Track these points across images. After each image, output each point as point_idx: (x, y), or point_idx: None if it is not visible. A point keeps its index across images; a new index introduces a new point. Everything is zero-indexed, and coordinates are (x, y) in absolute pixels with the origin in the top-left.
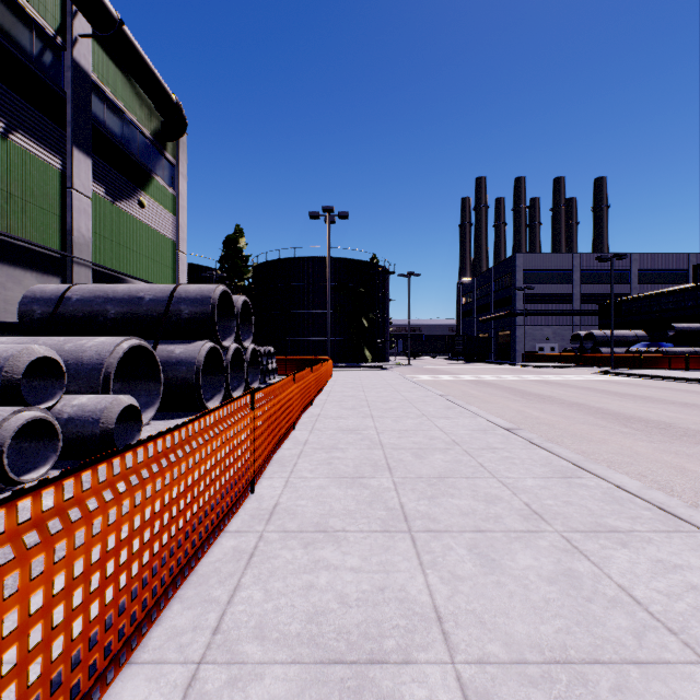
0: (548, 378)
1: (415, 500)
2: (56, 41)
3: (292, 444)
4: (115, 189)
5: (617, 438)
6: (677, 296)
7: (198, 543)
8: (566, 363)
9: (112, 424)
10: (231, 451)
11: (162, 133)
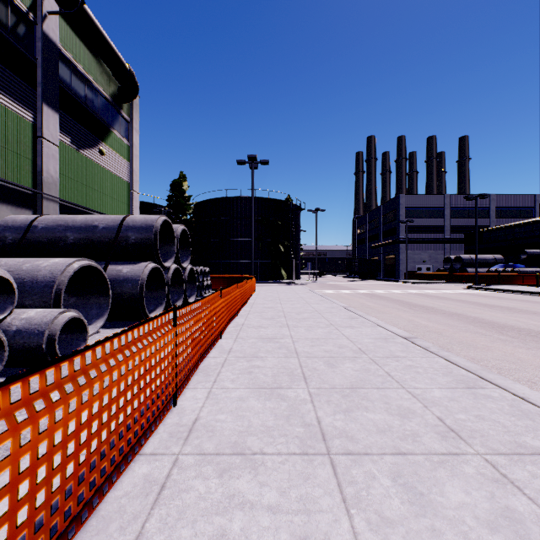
0: (428, 292)
1: (331, 414)
2: (28, 16)
3: (218, 352)
4: (79, 140)
5: (498, 345)
6: (527, 228)
7: (99, 480)
8: (439, 280)
9: (56, 336)
10: (147, 371)
11: (119, 96)
